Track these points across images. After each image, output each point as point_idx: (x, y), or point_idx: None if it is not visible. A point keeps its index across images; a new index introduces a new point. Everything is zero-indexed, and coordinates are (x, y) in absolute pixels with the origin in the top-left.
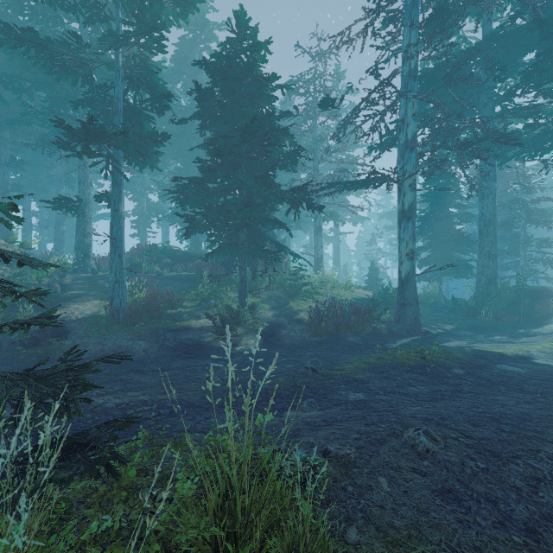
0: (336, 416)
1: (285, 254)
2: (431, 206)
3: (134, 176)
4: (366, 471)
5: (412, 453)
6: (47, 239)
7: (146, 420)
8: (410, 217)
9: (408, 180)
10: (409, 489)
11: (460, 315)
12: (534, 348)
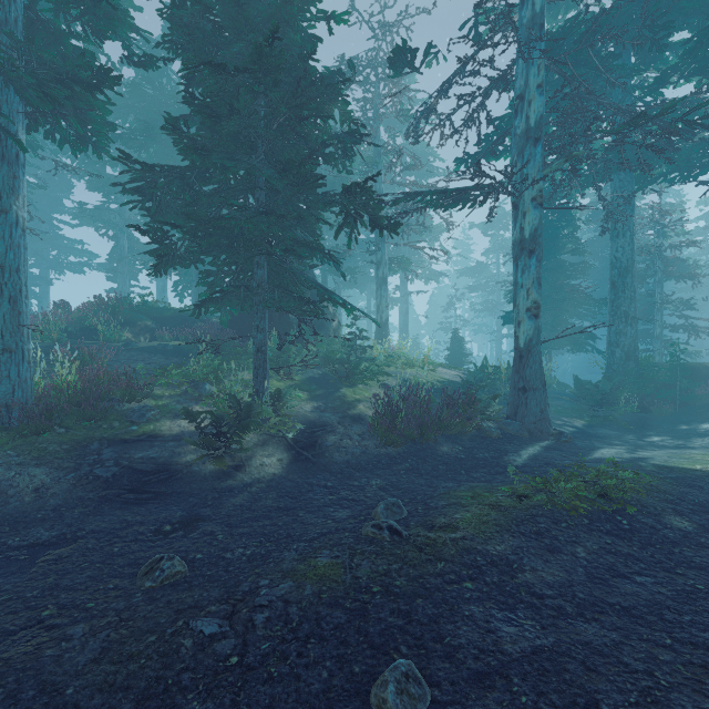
0: None
1: (334, 314)
2: None
3: (108, 201)
4: None
5: None
6: None
7: None
8: (534, 250)
9: (530, 190)
10: None
11: (587, 404)
12: None
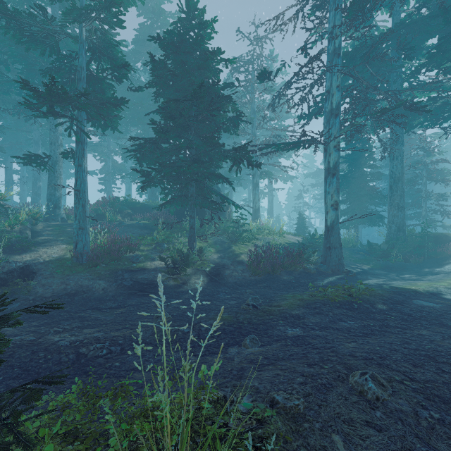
0: (277, 353)
1: (228, 206)
2: (349, 167)
3: (101, 141)
4: (318, 426)
5: (362, 401)
6: (28, 194)
7: (97, 358)
8: (335, 173)
9: (333, 142)
10: (368, 450)
11: (374, 257)
12: (441, 285)
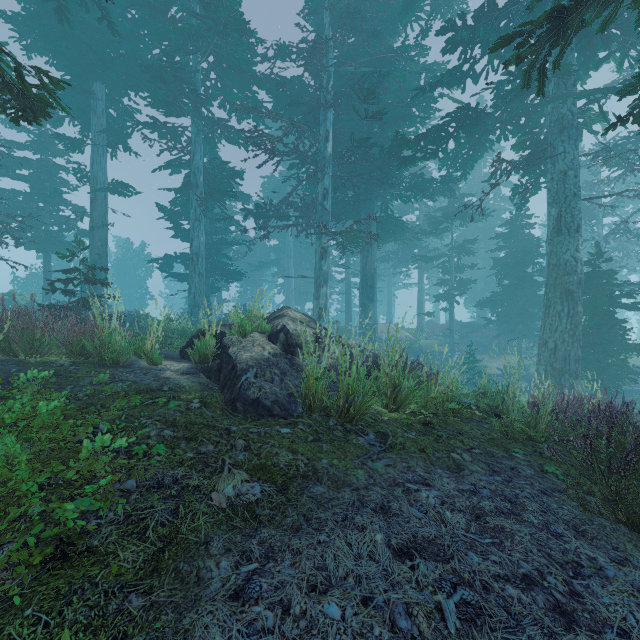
0: None
1: None
2: None
3: None
4: None
5: None
6: None
7: None
8: None
9: None
10: None
11: None
12: None
